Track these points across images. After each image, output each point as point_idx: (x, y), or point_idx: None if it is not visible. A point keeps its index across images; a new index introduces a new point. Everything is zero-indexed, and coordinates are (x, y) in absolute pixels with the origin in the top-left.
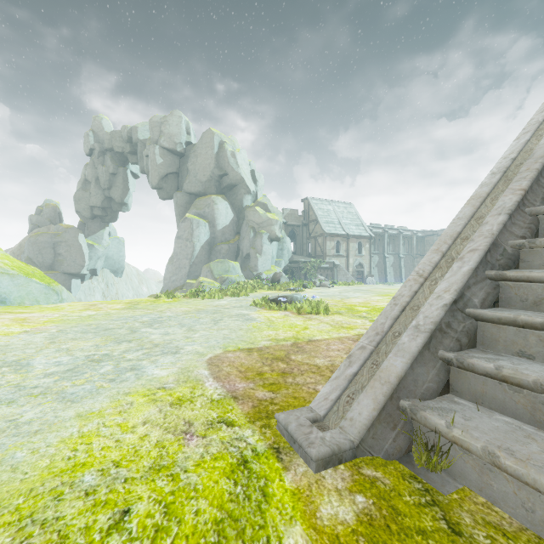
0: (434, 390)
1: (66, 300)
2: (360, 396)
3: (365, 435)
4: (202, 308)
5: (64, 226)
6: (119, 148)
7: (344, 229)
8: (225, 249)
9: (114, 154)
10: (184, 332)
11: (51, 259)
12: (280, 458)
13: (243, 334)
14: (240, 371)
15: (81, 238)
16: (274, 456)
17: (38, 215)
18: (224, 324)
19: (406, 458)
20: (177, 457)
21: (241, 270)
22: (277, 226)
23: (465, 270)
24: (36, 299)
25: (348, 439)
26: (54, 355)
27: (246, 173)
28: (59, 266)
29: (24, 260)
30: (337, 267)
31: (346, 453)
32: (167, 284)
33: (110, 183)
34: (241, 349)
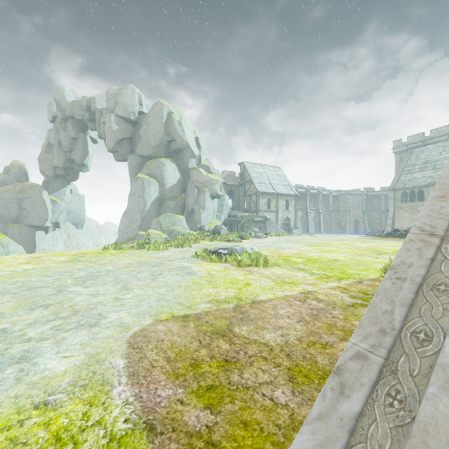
0: None
1: (13, 252)
2: None
3: None
4: (145, 261)
5: (29, 184)
6: (79, 116)
7: (274, 188)
8: (173, 205)
9: (75, 121)
10: (115, 292)
11: (16, 213)
12: None
13: (181, 293)
14: (167, 360)
15: (44, 194)
16: None
17: (6, 174)
18: (163, 279)
19: None
20: None
21: (187, 223)
22: (218, 185)
23: None
24: None
25: None
26: None
27: (191, 140)
28: (23, 219)
29: None
30: (268, 220)
31: None
32: (121, 235)
33: (71, 146)
34: (175, 317)
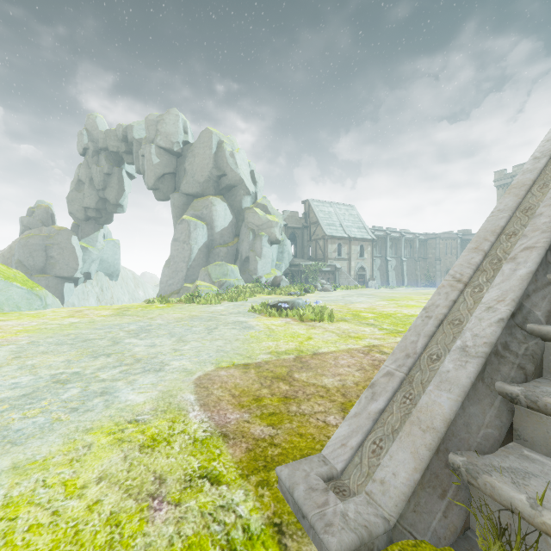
0: (496, 439)
1: (51, 306)
2: (393, 446)
3: (404, 508)
4: (197, 315)
5: (56, 228)
6: (114, 147)
7: (346, 231)
8: (224, 252)
9: (109, 153)
10: (172, 344)
11: (43, 262)
12: (282, 545)
13: (239, 346)
14: (233, 396)
15: (74, 240)
16: (275, 540)
17: (30, 216)
18: (219, 333)
19: (464, 543)
20: (133, 545)
21: (240, 274)
22: (277, 228)
23: (522, 274)
24: (16, 305)
25: (380, 516)
26: (14, 374)
27: (246, 174)
28: (51, 269)
29: (14, 263)
30: (338, 270)
31: (379, 538)
32: (163, 288)
33: (105, 183)
34: (236, 365)
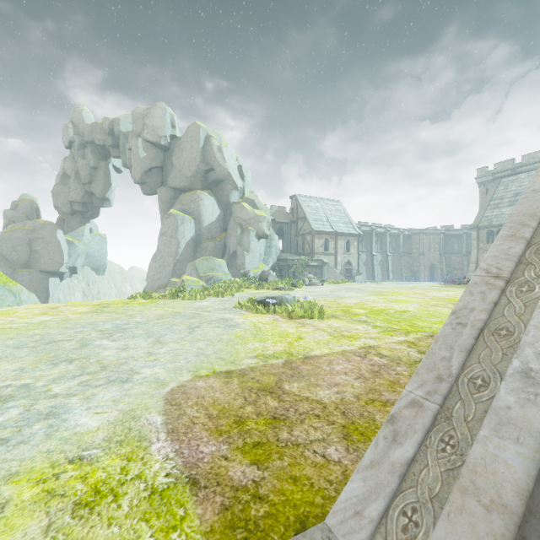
0: None
1: (26, 302)
2: (438, 529)
3: None
4: (180, 312)
5: (41, 222)
6: (100, 141)
7: (333, 226)
8: (211, 246)
9: (95, 147)
10: (147, 346)
11: (26, 256)
12: None
13: (222, 348)
14: (209, 417)
15: (59, 234)
16: None
17: (13, 210)
18: (201, 332)
19: None
20: None
21: (228, 268)
22: (265, 223)
23: None
24: None
25: None
26: None
27: (233, 169)
28: (35, 264)
29: None
30: (325, 265)
31: None
32: (150, 282)
33: (91, 177)
34: (217, 373)
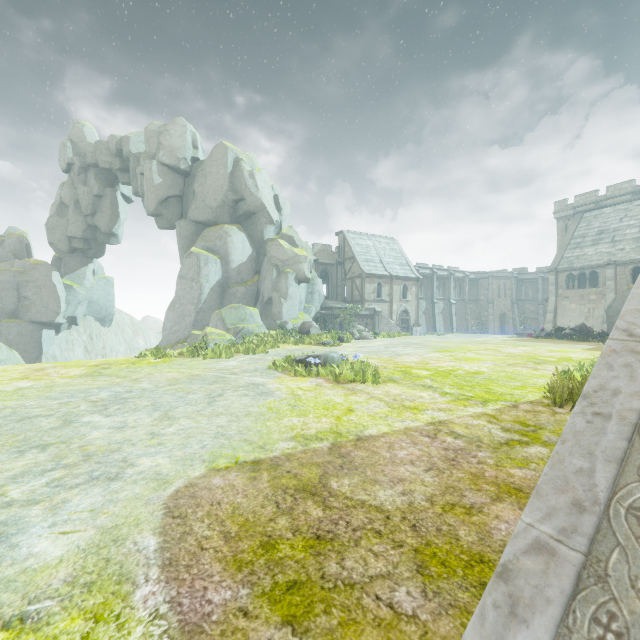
0: None
1: (5, 362)
2: None
3: None
4: (199, 374)
5: (32, 261)
6: (106, 163)
7: (387, 268)
8: (241, 292)
9: (99, 171)
10: (152, 423)
11: (14, 304)
12: None
13: (250, 425)
14: (226, 537)
15: (55, 277)
16: None
17: None
18: (224, 403)
19: None
20: None
21: (262, 318)
22: (306, 264)
23: None
24: None
25: None
26: None
27: (268, 199)
28: (24, 313)
29: None
30: (378, 314)
31: None
32: (166, 336)
33: (95, 207)
34: (241, 464)
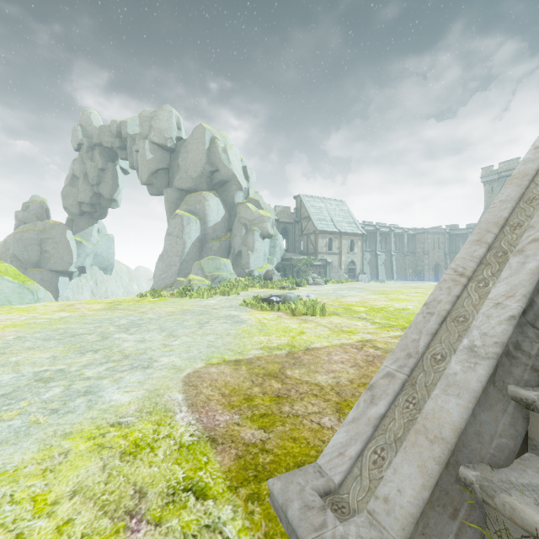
0: (511, 450)
1: (43, 300)
2: (397, 458)
3: (412, 531)
4: (188, 309)
5: (51, 222)
6: (108, 143)
7: (336, 226)
8: (217, 246)
9: (103, 149)
10: (162, 339)
11: (37, 256)
12: None
13: (231, 341)
14: (223, 395)
15: (68, 235)
16: None
17: (24, 211)
18: (210, 327)
19: None
20: None
21: (233, 268)
22: (269, 223)
23: (532, 267)
24: (7, 299)
25: None
26: None
27: (238, 170)
28: (45, 263)
29: (9, 257)
30: (329, 264)
31: None
32: (156, 282)
33: (99, 178)
34: (227, 362)
